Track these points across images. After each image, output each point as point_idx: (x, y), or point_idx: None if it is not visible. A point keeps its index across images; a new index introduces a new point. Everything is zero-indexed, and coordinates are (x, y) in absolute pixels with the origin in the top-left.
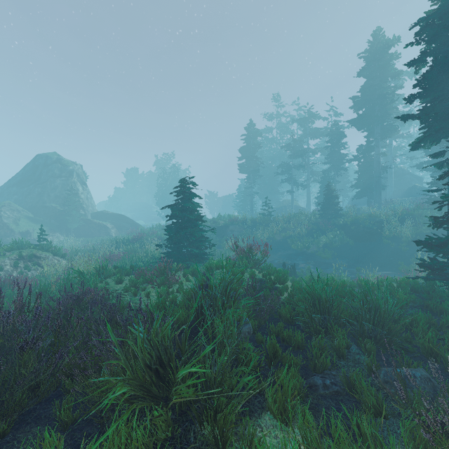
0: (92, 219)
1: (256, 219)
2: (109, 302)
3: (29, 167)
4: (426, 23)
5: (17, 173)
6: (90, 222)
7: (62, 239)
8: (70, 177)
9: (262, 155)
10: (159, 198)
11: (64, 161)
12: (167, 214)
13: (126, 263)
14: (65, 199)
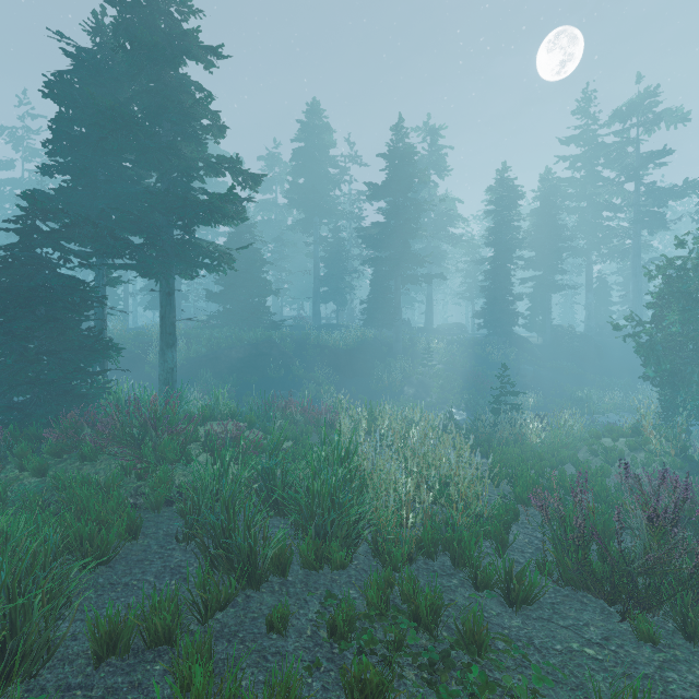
0: None
1: None
2: None
3: None
4: (55, 77)
5: None
6: None
7: None
8: None
9: None
10: None
11: None
12: None
13: None
14: None
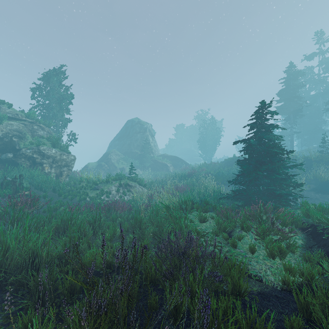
0: (158, 159)
1: (309, 157)
2: (203, 248)
3: (123, 128)
4: None
5: (118, 133)
6: (156, 162)
7: (141, 173)
8: (145, 132)
9: (301, 95)
10: (201, 144)
11: (141, 122)
12: (207, 155)
13: (194, 196)
14: (142, 146)
